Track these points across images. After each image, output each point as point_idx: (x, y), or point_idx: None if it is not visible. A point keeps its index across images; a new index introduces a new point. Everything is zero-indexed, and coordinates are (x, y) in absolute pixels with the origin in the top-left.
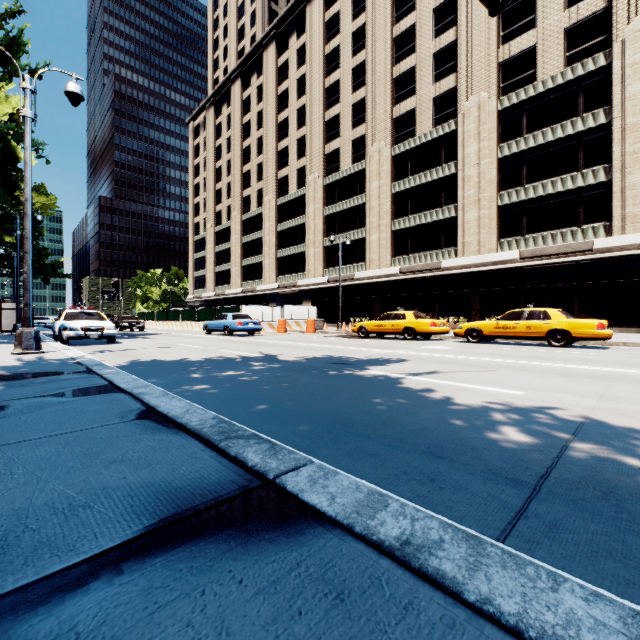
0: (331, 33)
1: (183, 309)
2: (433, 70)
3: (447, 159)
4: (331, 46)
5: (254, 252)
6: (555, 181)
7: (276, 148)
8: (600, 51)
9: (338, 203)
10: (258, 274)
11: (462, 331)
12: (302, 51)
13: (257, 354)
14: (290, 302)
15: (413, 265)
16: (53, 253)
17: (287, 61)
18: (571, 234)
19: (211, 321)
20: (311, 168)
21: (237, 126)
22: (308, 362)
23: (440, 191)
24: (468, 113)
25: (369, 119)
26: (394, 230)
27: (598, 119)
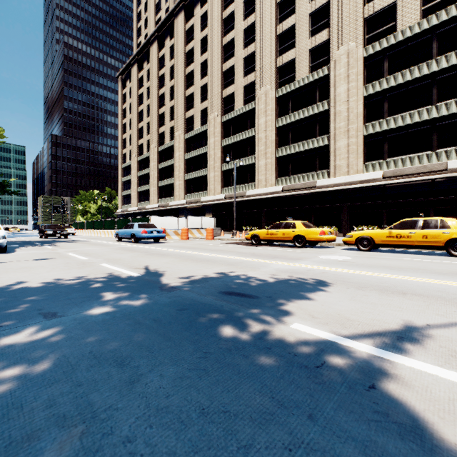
0: (227, 2)
1: (105, 219)
2: (309, 27)
3: (321, 98)
4: (227, 12)
5: (167, 176)
6: (413, 113)
7: (184, 94)
8: (452, 4)
9: (233, 136)
10: (171, 193)
11: (352, 239)
12: (205, 17)
13: (134, 271)
14: (195, 214)
15: (293, 184)
16: (2, 174)
17: (193, 26)
18: (427, 157)
19: (121, 230)
20: (211, 109)
21: (154, 78)
22: (190, 291)
23: (315, 124)
24: (339, 60)
25: (257, 68)
26: (278, 156)
27: (450, 60)
